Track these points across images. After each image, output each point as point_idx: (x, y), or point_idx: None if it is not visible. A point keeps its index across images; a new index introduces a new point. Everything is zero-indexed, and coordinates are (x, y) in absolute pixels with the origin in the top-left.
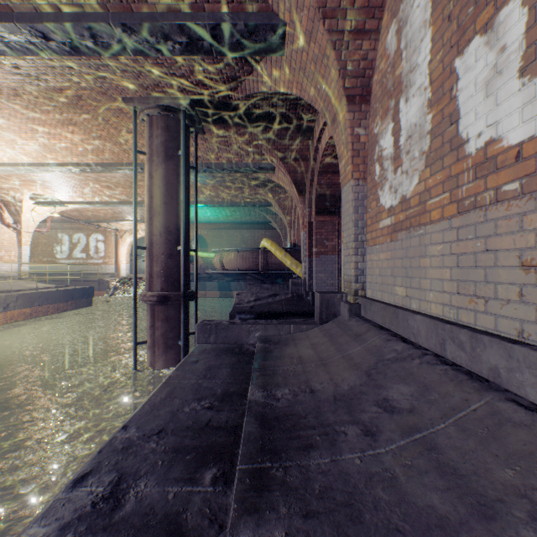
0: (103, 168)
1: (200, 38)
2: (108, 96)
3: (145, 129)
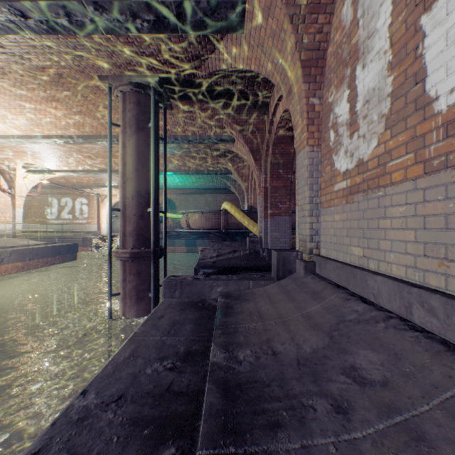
0: (84, 140)
1: (167, 16)
2: (86, 74)
3: (119, 104)
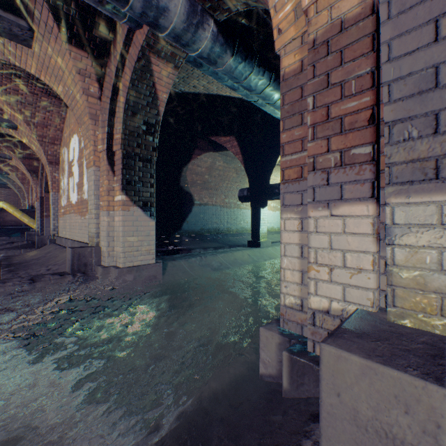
0: None
1: None
2: None
3: None
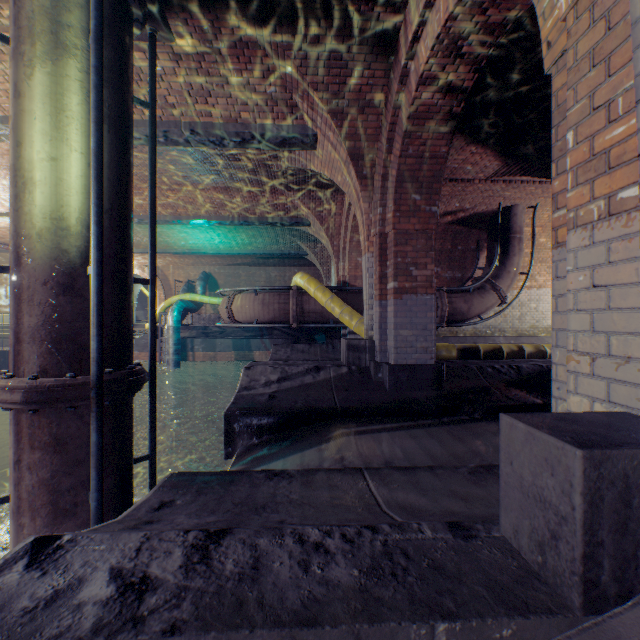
0: None
1: None
2: None
3: None
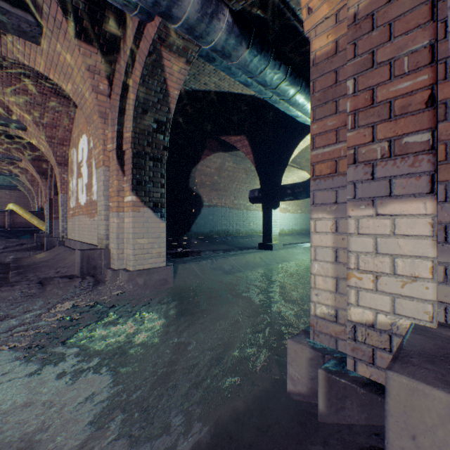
0: None
1: None
2: None
3: None
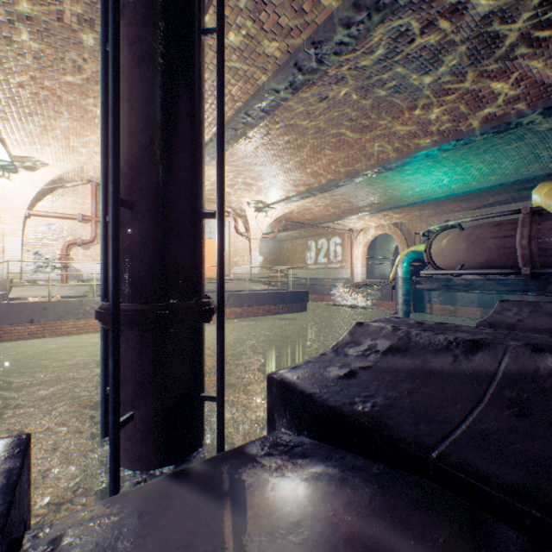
0: None
1: None
2: None
3: None
